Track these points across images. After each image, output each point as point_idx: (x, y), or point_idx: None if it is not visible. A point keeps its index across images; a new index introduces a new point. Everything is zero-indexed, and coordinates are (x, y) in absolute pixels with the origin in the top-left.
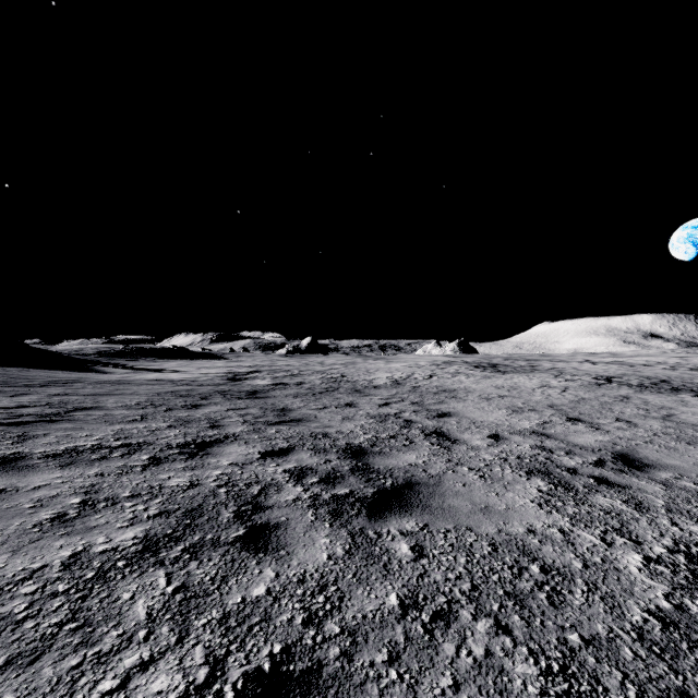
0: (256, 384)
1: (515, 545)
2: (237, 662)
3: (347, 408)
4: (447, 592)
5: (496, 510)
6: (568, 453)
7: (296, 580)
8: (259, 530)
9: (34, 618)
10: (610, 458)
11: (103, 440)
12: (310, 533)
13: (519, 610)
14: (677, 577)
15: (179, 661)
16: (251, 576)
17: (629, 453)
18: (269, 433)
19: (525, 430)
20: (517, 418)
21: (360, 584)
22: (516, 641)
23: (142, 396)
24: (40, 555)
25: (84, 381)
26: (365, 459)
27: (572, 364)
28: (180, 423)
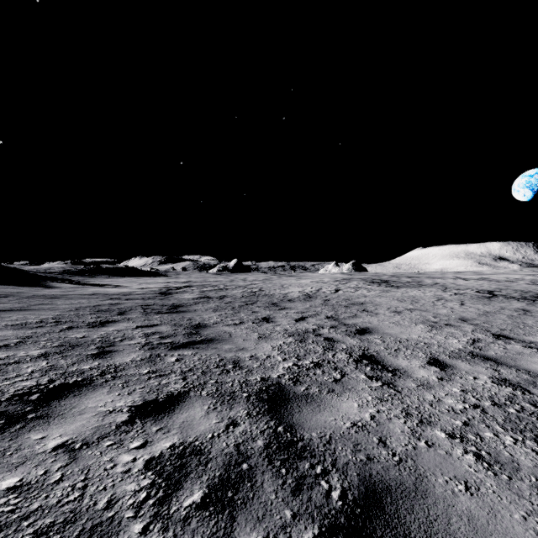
0: (183, 298)
1: None
2: None
3: (264, 323)
4: None
5: None
6: None
7: None
8: None
9: None
10: None
11: None
12: None
13: None
14: None
15: None
16: None
17: None
18: (166, 363)
19: (461, 351)
20: (441, 334)
21: None
22: None
23: (56, 311)
24: None
25: (18, 295)
26: (288, 415)
27: (448, 280)
28: (60, 349)
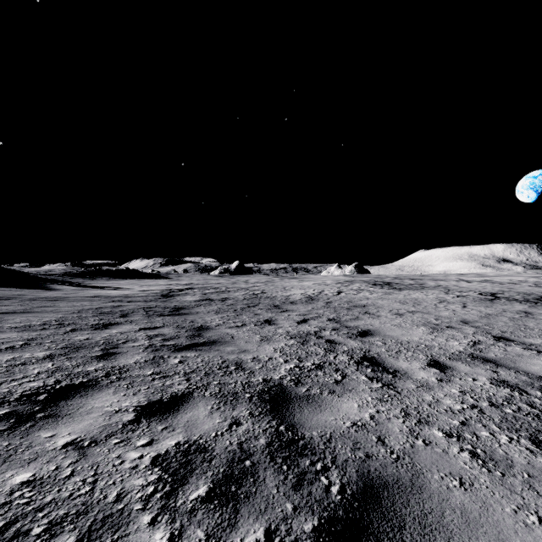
0: (185, 300)
1: None
2: None
3: (266, 325)
4: None
5: None
6: None
7: None
8: None
9: None
10: None
11: None
12: None
13: None
14: None
15: None
16: None
17: None
18: (170, 364)
19: (461, 353)
20: (442, 337)
21: None
22: None
23: (58, 314)
24: None
25: (20, 297)
26: (290, 415)
27: (451, 282)
28: (65, 351)
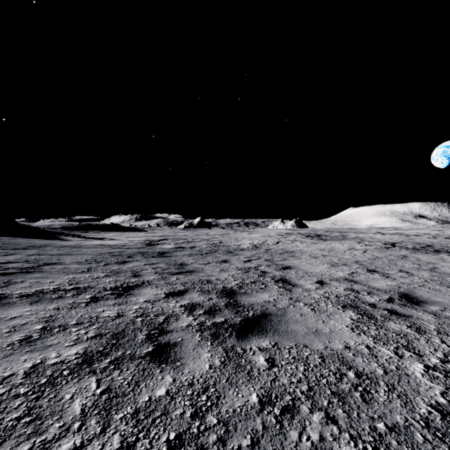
0: (164, 247)
1: (337, 358)
2: (143, 447)
3: (223, 263)
4: (292, 392)
5: (323, 333)
6: (369, 293)
7: (187, 384)
8: (162, 347)
9: (0, 414)
10: (397, 297)
11: (60, 285)
12: (197, 350)
13: (342, 405)
14: (448, 380)
15: (102, 446)
16: (156, 381)
17: (409, 293)
18: (172, 280)
19: (340, 278)
20: (334, 270)
21: (231, 386)
22: (341, 429)
23: (89, 255)
24: (10, 366)
25: (52, 245)
26: (235, 298)
27: (369, 235)
28: (113, 273)
